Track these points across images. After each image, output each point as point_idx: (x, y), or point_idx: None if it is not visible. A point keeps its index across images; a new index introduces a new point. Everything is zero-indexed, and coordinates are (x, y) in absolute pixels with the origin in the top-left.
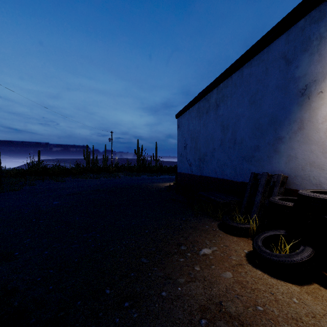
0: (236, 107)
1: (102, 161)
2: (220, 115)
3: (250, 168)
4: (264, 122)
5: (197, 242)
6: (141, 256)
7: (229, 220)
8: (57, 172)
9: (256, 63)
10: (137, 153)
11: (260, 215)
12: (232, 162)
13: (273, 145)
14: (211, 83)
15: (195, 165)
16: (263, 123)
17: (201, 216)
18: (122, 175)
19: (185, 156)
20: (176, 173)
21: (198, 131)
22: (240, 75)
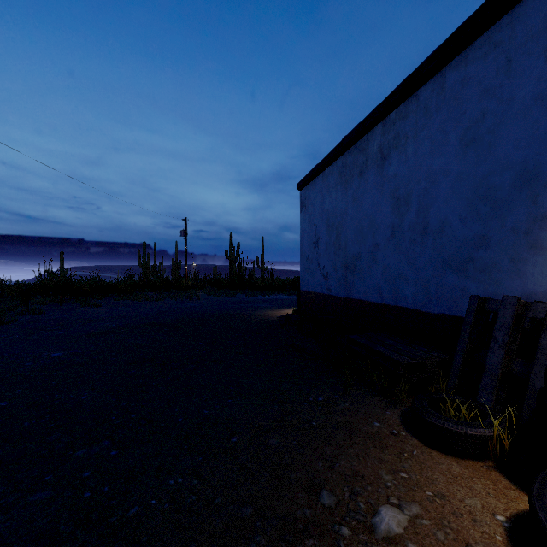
0: (429, 156)
1: (171, 269)
2: (390, 177)
3: (463, 286)
4: (503, 183)
5: (361, 479)
6: (212, 541)
7: (432, 414)
8: (89, 289)
9: (479, 54)
10: (230, 255)
11: (500, 397)
12: (418, 273)
13: (526, 234)
14: (370, 113)
15: (336, 278)
16: (499, 185)
17: (356, 390)
18: (203, 294)
19: (315, 260)
20: (298, 293)
21: (342, 211)
22: (439, 88)
